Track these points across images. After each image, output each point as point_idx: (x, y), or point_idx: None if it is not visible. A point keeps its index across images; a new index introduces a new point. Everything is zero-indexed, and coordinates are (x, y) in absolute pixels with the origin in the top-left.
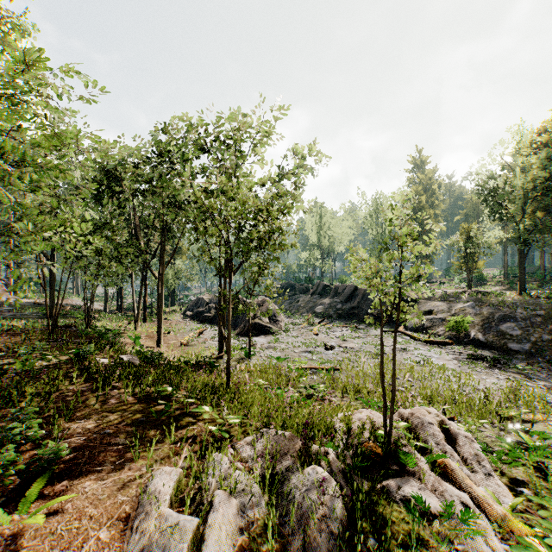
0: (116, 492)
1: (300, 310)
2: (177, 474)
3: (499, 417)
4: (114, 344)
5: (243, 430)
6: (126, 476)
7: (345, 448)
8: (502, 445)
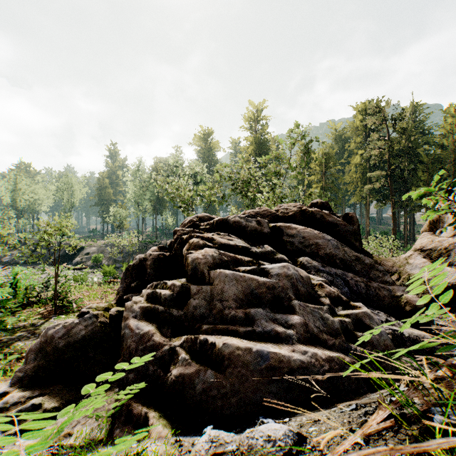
0: None
1: None
2: None
3: None
4: None
5: None
6: None
7: None
8: None
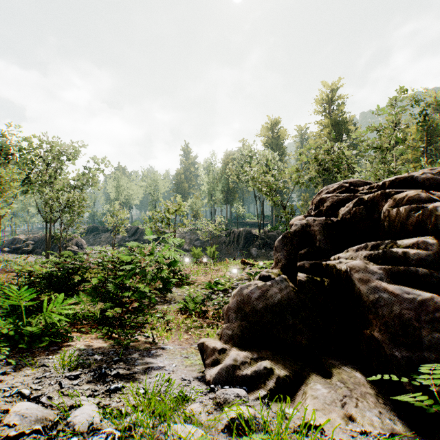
0: None
1: (102, 243)
2: None
3: None
4: None
5: None
6: None
7: None
8: None
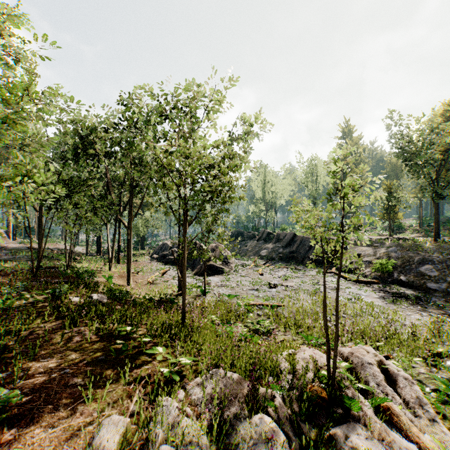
0: (63, 442)
1: (248, 253)
2: (124, 425)
3: (428, 352)
4: (88, 284)
5: (195, 369)
6: (76, 422)
7: (290, 390)
8: (436, 382)
